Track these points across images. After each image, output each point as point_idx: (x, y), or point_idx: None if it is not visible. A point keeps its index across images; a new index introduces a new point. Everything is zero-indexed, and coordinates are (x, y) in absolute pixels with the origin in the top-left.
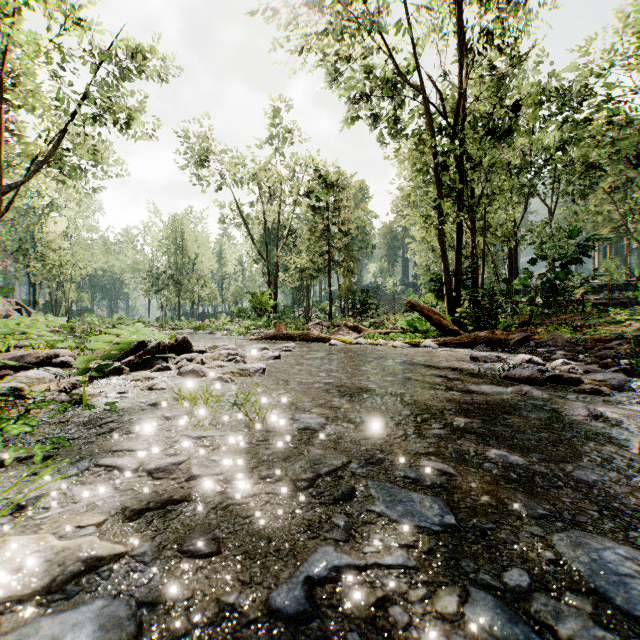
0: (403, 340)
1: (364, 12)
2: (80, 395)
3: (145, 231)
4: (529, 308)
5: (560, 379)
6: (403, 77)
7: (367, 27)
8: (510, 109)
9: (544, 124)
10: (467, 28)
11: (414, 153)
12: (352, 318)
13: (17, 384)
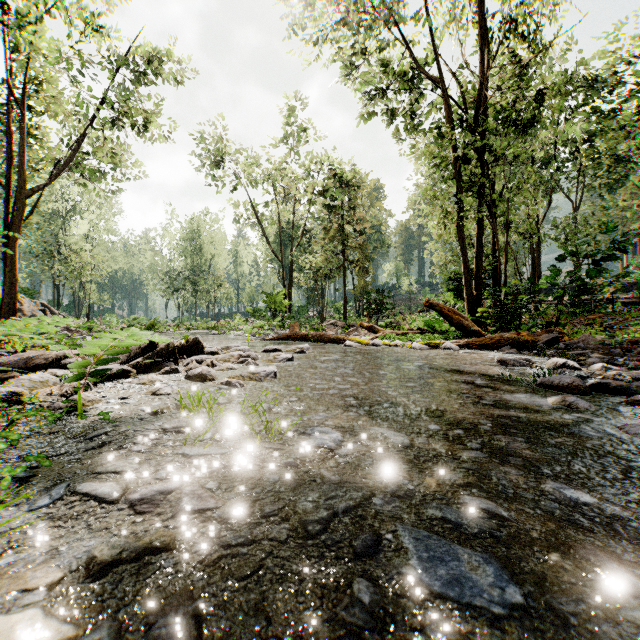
0: (422, 341)
1: (380, 2)
2: (76, 402)
3: (163, 233)
4: (552, 308)
5: (606, 387)
6: (420, 69)
7: (383, 19)
8: (534, 99)
9: (569, 115)
10: (488, 16)
11: (431, 149)
12: (367, 318)
13: (10, 390)
